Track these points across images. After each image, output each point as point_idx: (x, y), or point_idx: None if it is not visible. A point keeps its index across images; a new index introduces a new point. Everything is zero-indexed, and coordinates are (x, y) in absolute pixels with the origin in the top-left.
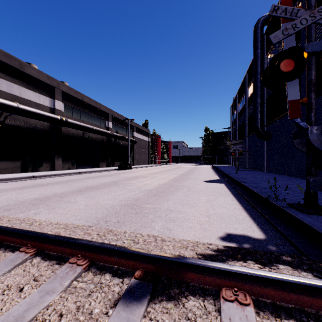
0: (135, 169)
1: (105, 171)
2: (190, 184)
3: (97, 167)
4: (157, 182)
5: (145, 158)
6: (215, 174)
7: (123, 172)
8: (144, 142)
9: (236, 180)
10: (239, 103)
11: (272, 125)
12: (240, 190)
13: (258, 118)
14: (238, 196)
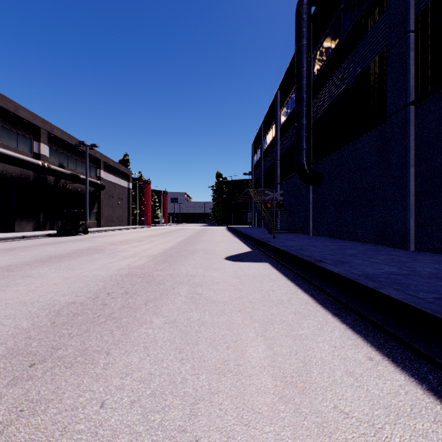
0: (94, 234)
1: (20, 240)
2: (197, 271)
3: (10, 232)
4: (114, 269)
5: (122, 215)
6: (238, 241)
7: (59, 241)
8: (121, 188)
9: (294, 256)
10: (265, 137)
11: (325, 161)
12: (329, 288)
13: (304, 149)
14: (357, 323)
